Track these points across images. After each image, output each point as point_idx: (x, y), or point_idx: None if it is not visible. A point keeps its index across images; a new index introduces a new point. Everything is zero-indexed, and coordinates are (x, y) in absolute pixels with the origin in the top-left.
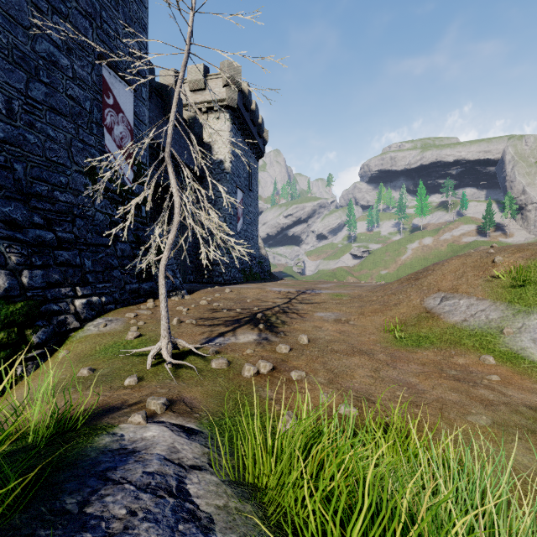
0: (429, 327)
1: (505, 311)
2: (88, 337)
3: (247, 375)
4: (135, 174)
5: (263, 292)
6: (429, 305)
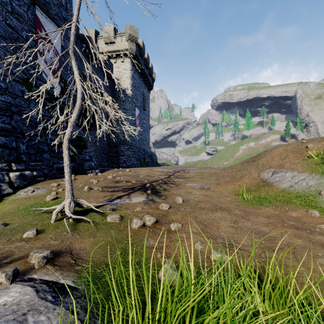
0: (266, 191)
1: (320, 179)
2: (17, 200)
3: (134, 227)
4: (62, 88)
5: (151, 171)
6: (264, 177)
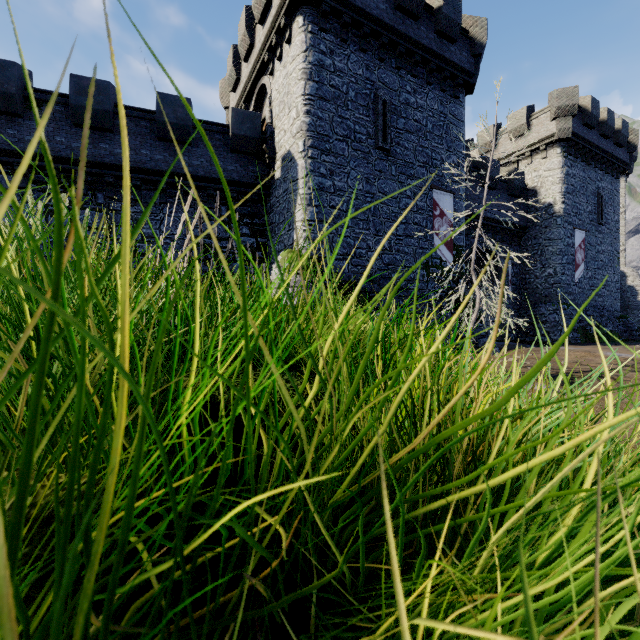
0: None
1: None
2: None
3: None
4: (454, 256)
5: (589, 356)
6: None
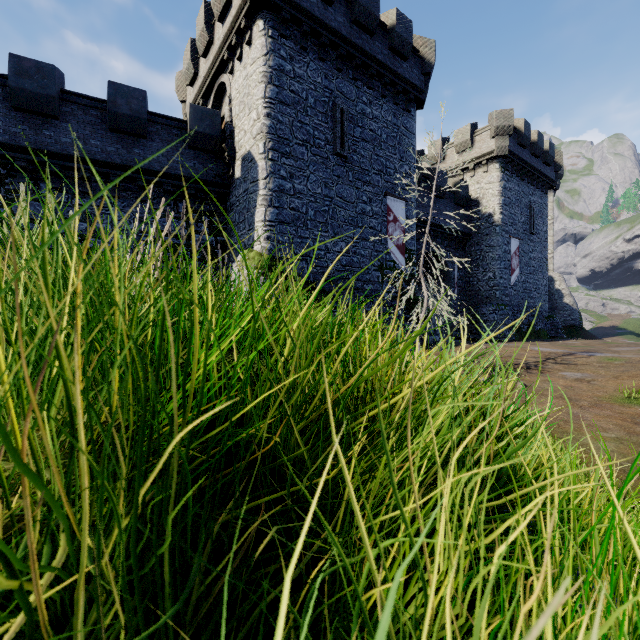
0: None
1: None
2: None
3: None
4: (406, 260)
5: (520, 351)
6: None
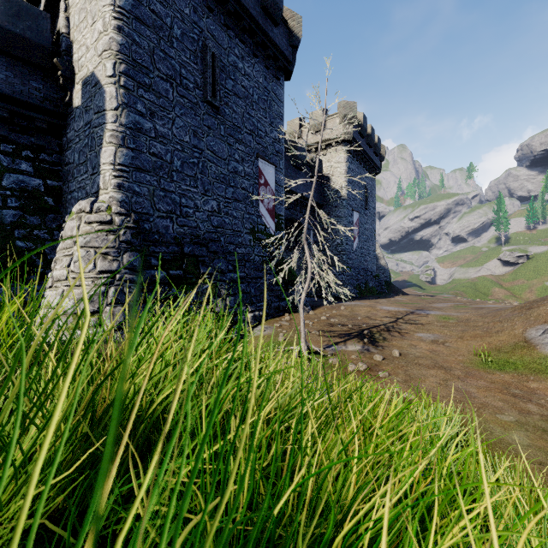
0: (520, 355)
1: None
2: (257, 337)
3: (350, 369)
4: (276, 224)
5: (373, 310)
6: (529, 336)
